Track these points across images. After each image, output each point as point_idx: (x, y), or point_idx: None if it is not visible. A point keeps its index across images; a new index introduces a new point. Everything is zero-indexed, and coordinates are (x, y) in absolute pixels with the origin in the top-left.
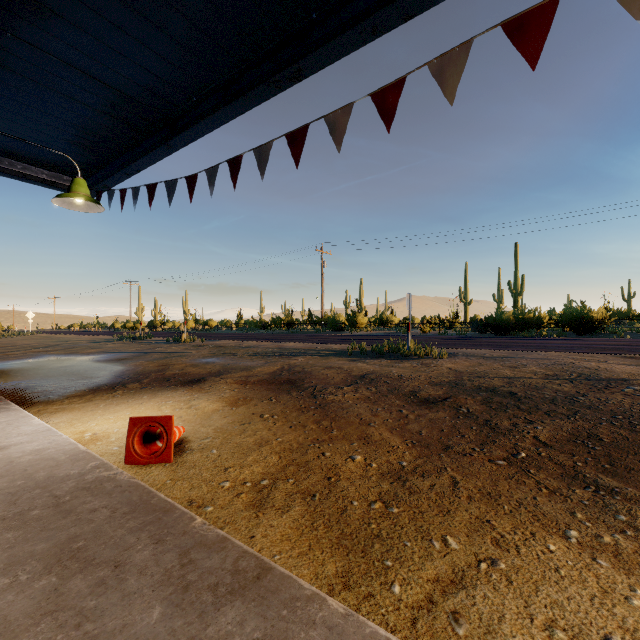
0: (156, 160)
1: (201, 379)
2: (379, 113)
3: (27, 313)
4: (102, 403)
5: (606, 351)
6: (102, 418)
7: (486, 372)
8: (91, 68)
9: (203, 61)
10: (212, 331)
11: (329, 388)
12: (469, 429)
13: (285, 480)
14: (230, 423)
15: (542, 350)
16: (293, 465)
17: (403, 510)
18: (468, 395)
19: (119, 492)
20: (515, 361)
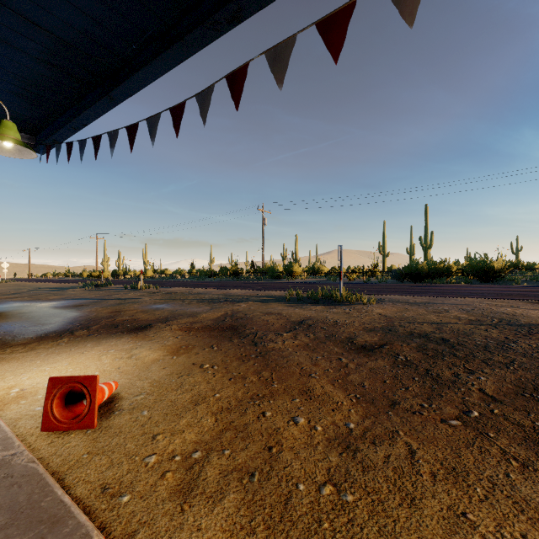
0: (100, 113)
1: (147, 326)
2: (325, 42)
3: (2, 263)
4: (44, 352)
5: (514, 297)
6: (37, 370)
7: (414, 317)
8: (21, 6)
9: (139, 1)
10: (167, 279)
11: (269, 335)
12: (411, 380)
13: (220, 451)
14: (168, 375)
15: (458, 296)
16: (230, 429)
17: (359, 497)
18: (403, 341)
19: (5, 487)
20: (437, 307)
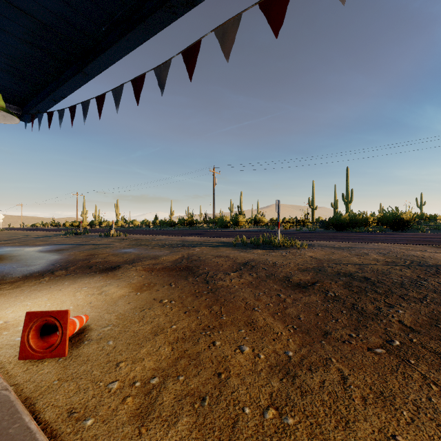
0: (76, 87)
1: (116, 267)
2: (267, 19)
3: None
4: (27, 289)
5: (422, 242)
6: (21, 304)
7: (340, 259)
8: None
9: None
10: (135, 228)
11: (219, 274)
12: (340, 313)
13: (175, 378)
14: (132, 309)
15: (375, 242)
16: (184, 357)
17: (299, 420)
18: (331, 280)
19: None
20: (359, 250)
